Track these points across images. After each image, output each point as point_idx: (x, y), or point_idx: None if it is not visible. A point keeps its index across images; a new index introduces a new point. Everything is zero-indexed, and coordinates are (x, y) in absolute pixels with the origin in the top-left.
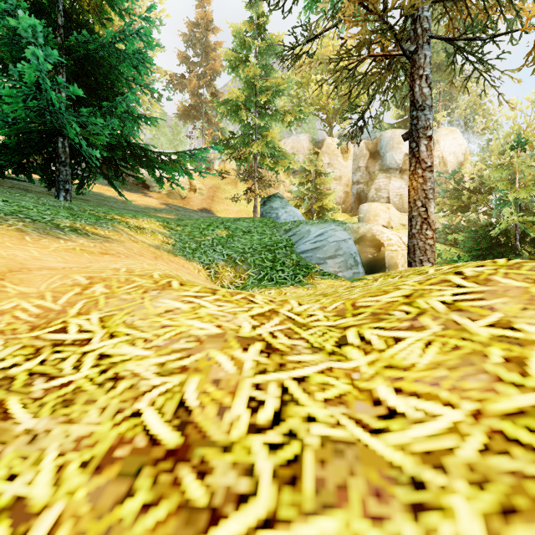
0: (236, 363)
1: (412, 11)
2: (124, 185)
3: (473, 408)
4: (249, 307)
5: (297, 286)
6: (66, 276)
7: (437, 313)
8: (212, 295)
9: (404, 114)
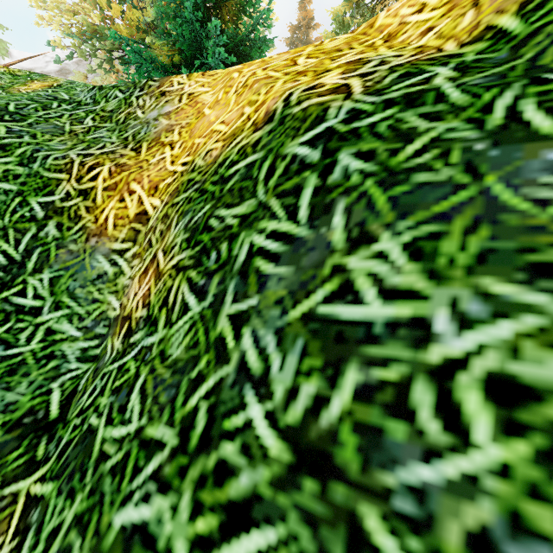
0: None
1: None
2: None
3: None
4: None
5: None
6: None
7: None
8: None
9: None
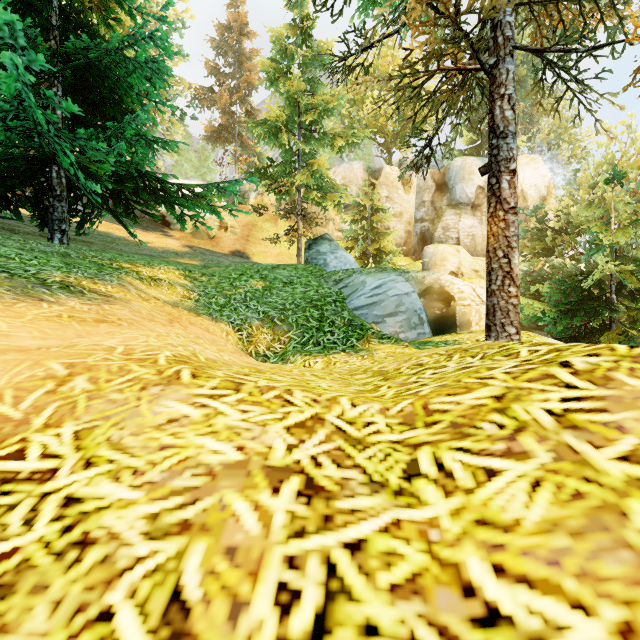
0: (262, 516)
1: (493, 14)
2: (140, 221)
3: (619, 618)
4: (284, 412)
5: (349, 353)
6: (38, 363)
7: (543, 431)
8: (235, 393)
9: (476, 139)
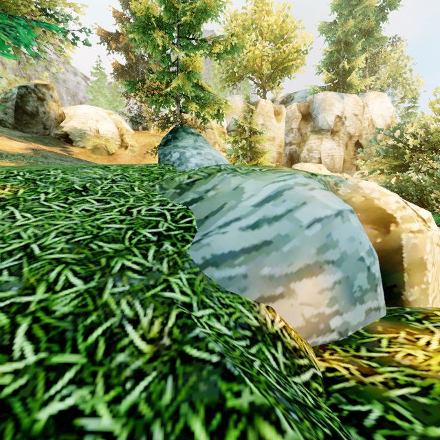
0: None
1: None
2: (43, 138)
3: None
4: None
5: None
6: None
7: None
8: None
9: (335, 77)
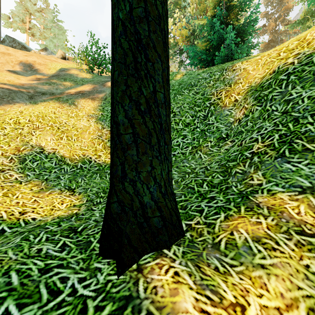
0: None
1: None
2: None
3: None
4: None
5: None
6: None
7: None
8: None
9: None
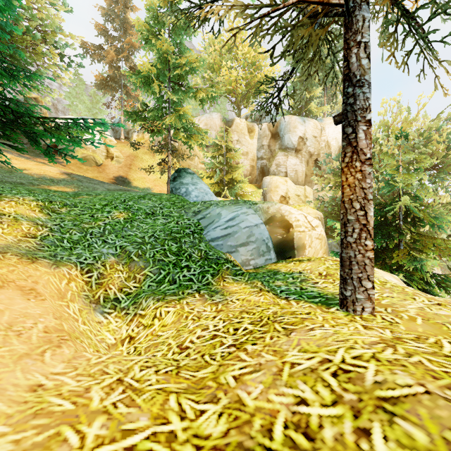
0: None
1: None
2: (33, 149)
3: None
4: None
5: (203, 296)
6: None
7: None
8: None
9: None
